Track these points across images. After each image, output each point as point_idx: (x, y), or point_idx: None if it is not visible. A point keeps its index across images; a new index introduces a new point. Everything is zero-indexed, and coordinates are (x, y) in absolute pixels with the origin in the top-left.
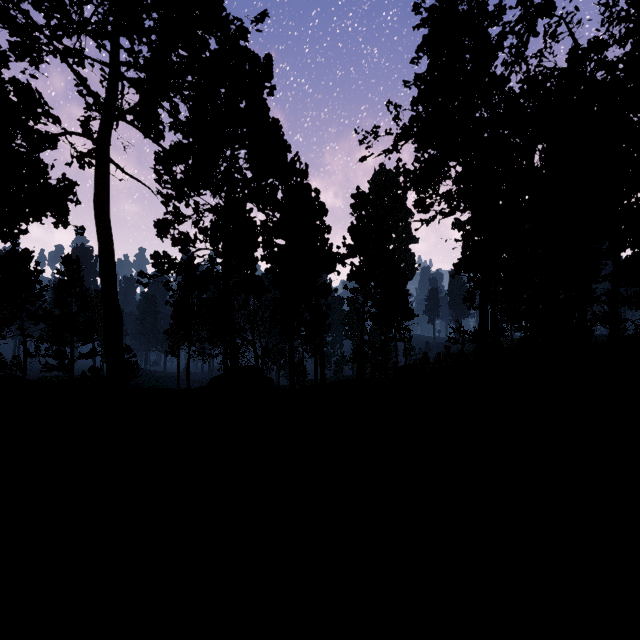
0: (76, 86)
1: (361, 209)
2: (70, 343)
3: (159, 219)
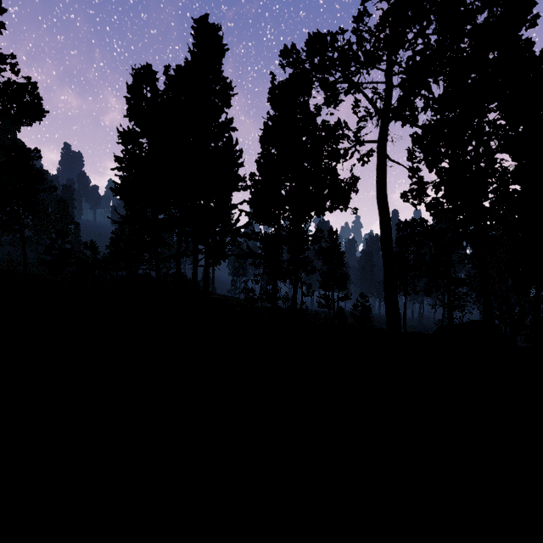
0: (352, 109)
1: None
2: (332, 289)
3: (405, 191)
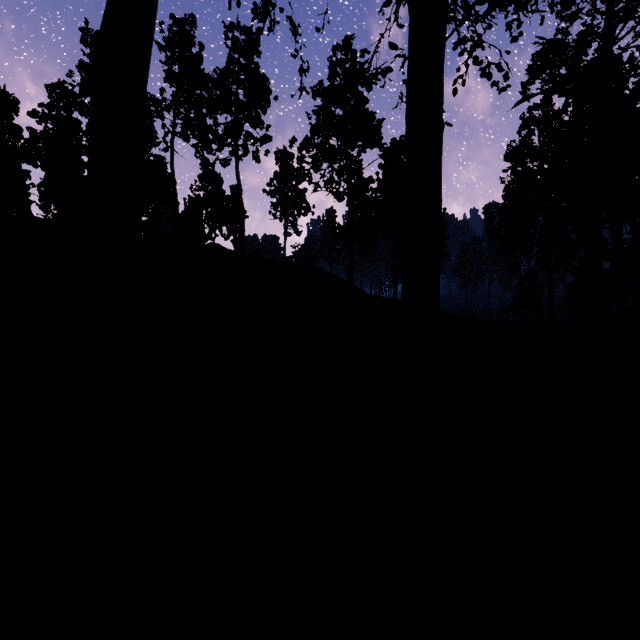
0: None
1: None
2: None
3: None
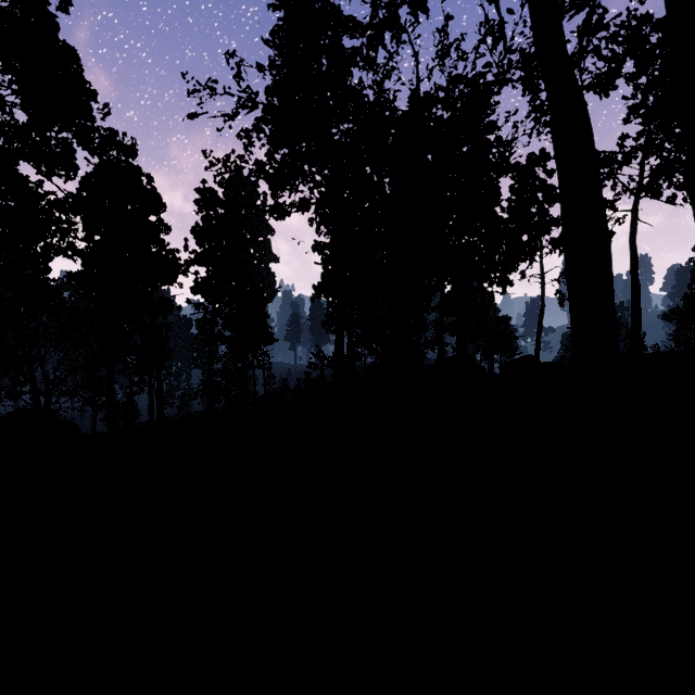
0: None
1: (209, 208)
2: None
3: None
